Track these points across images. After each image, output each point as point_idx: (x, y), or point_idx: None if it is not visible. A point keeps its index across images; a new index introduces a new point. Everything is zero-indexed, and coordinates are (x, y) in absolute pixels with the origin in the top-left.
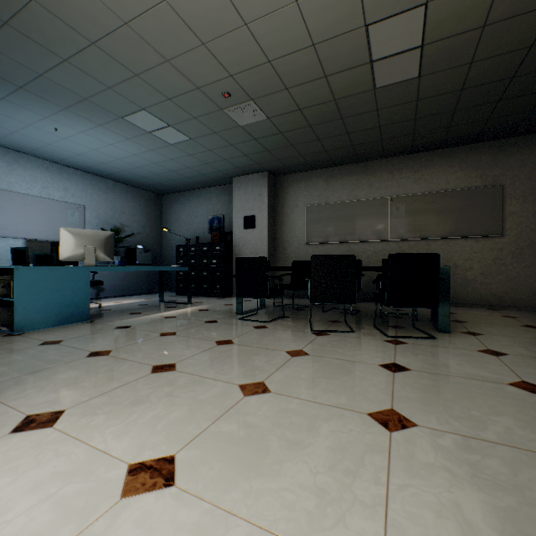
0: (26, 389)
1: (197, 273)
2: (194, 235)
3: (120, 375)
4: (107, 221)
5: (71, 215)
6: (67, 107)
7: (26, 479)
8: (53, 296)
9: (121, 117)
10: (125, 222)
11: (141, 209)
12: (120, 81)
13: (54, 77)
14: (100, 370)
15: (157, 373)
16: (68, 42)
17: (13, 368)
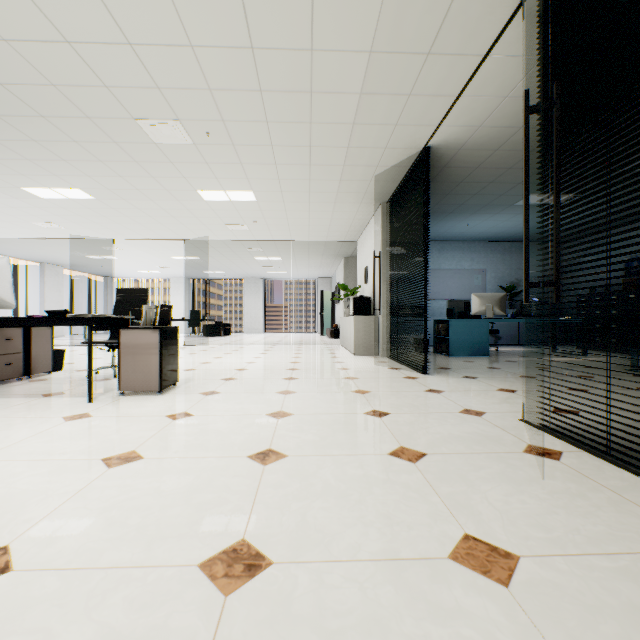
0: (462, 371)
1: (601, 325)
2: (603, 282)
3: (502, 375)
4: (503, 279)
5: (475, 279)
6: (474, 212)
7: (469, 383)
8: (467, 337)
9: (511, 205)
10: (520, 277)
11: (537, 262)
12: (508, 190)
13: (468, 203)
14: (492, 372)
15: (522, 377)
16: (476, 188)
17: (454, 366)
